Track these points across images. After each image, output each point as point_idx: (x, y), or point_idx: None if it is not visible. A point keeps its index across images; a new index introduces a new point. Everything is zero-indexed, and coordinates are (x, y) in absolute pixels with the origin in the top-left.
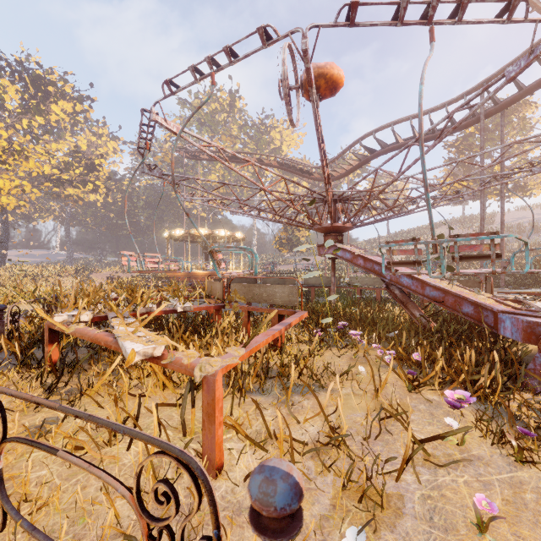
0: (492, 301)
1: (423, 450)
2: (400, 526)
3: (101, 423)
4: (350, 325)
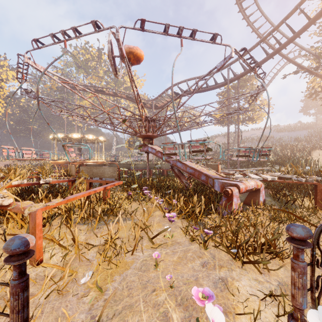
0: (215, 173)
1: (152, 241)
2: (125, 273)
3: None
4: (152, 189)
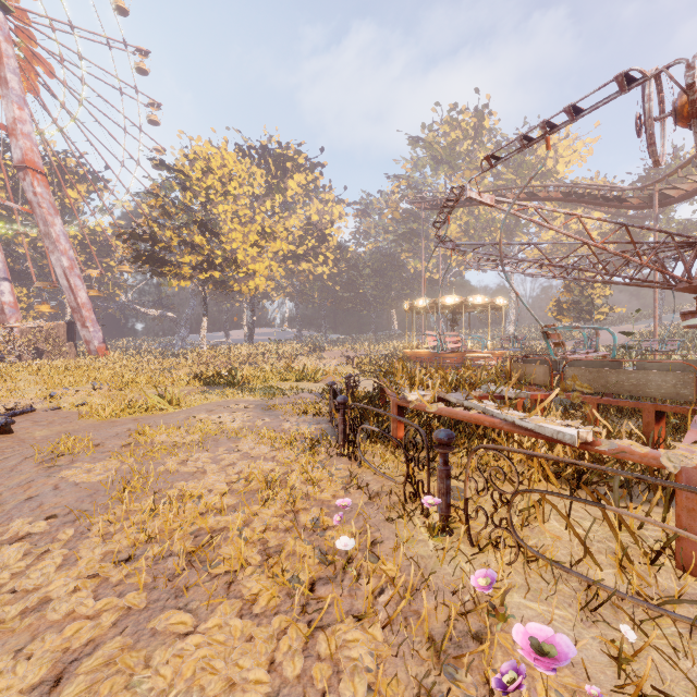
0: None
1: None
2: None
3: (678, 485)
4: None
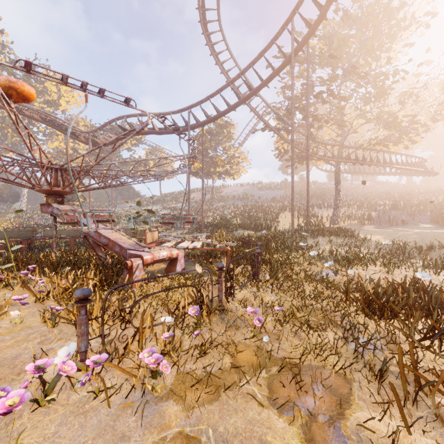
0: (134, 243)
1: None
2: None
3: None
4: (50, 267)
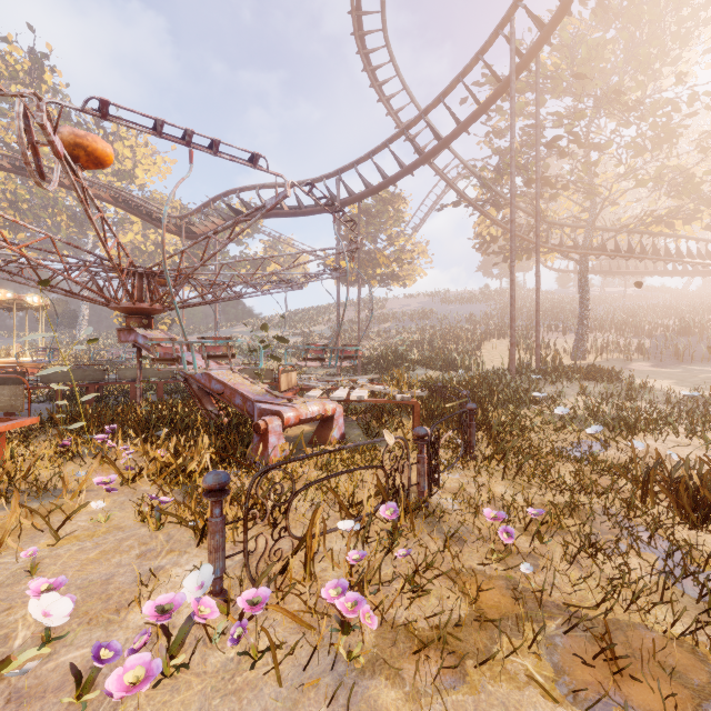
0: (264, 391)
1: (56, 533)
2: None
3: None
4: (135, 428)
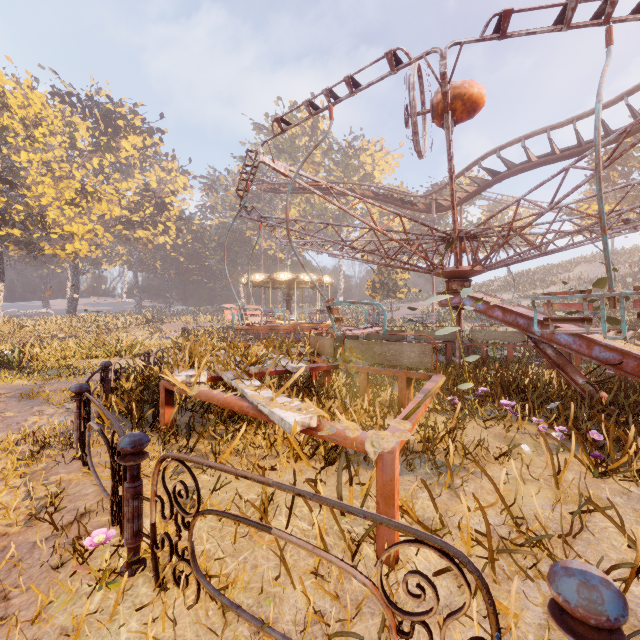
0: None
1: None
2: None
3: (331, 503)
4: (488, 392)
